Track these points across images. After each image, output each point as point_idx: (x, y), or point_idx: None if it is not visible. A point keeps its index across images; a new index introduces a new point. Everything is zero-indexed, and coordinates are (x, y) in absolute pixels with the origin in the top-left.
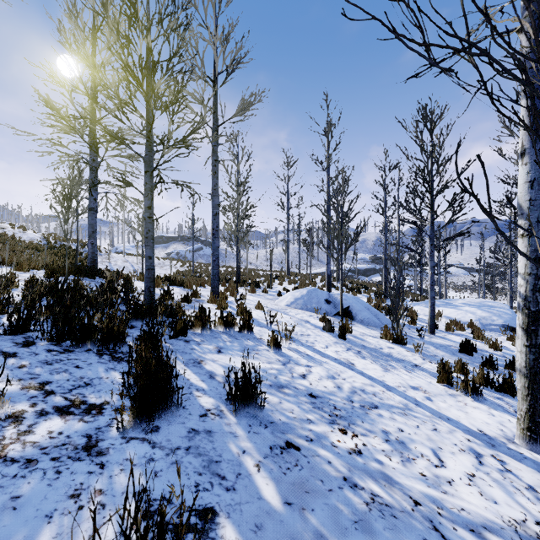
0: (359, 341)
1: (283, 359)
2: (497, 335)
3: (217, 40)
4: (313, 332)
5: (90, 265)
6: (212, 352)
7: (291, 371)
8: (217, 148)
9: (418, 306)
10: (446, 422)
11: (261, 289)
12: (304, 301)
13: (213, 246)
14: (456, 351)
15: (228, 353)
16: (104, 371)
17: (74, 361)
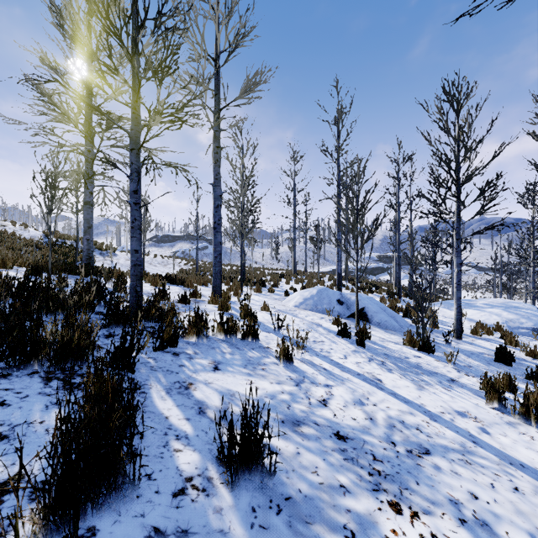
0: (379, 348)
1: (296, 375)
2: (528, 340)
3: (218, 12)
4: (327, 337)
5: (86, 262)
6: (206, 369)
7: (307, 395)
8: (219, 133)
9: (436, 307)
10: (523, 472)
11: (267, 289)
12: (314, 302)
13: (214, 241)
14: (491, 360)
15: (227, 370)
16: (41, 410)
17: (2, 393)
